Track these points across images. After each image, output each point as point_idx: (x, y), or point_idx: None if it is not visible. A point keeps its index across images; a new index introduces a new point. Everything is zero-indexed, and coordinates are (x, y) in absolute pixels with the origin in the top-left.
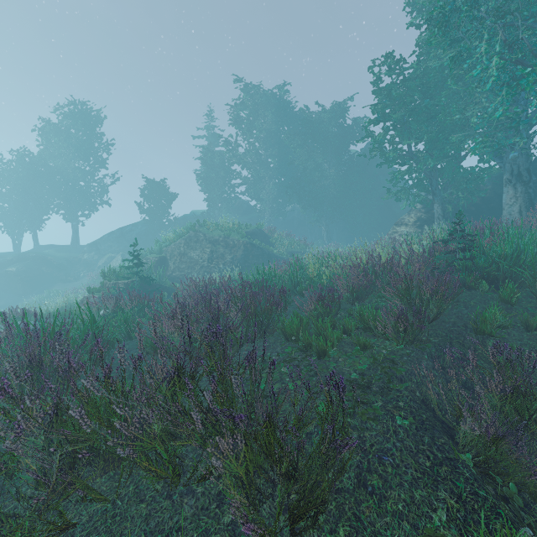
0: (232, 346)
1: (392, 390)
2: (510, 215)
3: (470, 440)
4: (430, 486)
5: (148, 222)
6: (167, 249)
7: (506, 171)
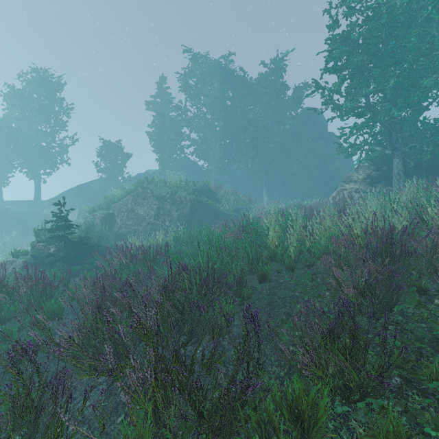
0: None
1: None
2: None
3: None
4: None
5: (104, 180)
6: (115, 206)
7: None
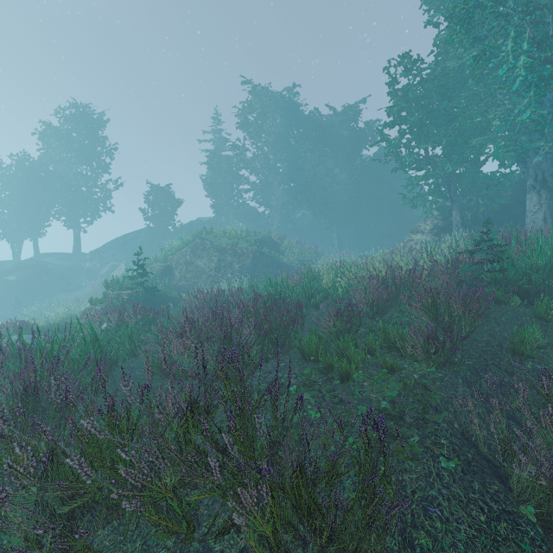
0: (245, 367)
1: (429, 422)
2: (534, 222)
3: (526, 485)
4: (490, 548)
5: (152, 229)
6: (172, 258)
7: (529, 177)
